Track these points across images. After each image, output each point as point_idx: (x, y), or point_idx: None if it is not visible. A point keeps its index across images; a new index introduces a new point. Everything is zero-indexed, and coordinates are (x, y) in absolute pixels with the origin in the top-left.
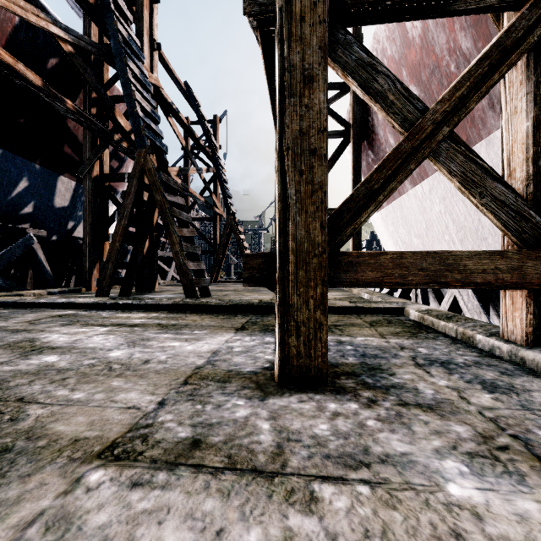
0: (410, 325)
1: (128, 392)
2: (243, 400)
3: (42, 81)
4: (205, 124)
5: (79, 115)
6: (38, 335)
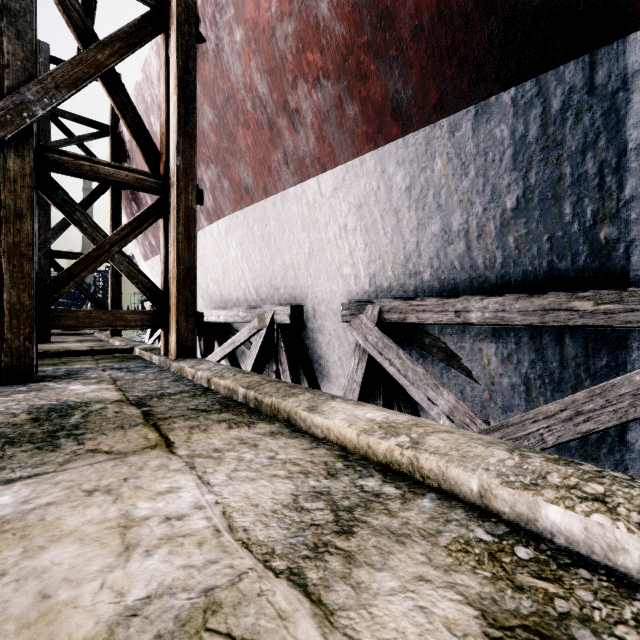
0: (129, 357)
1: None
2: None
3: None
4: None
5: None
6: None
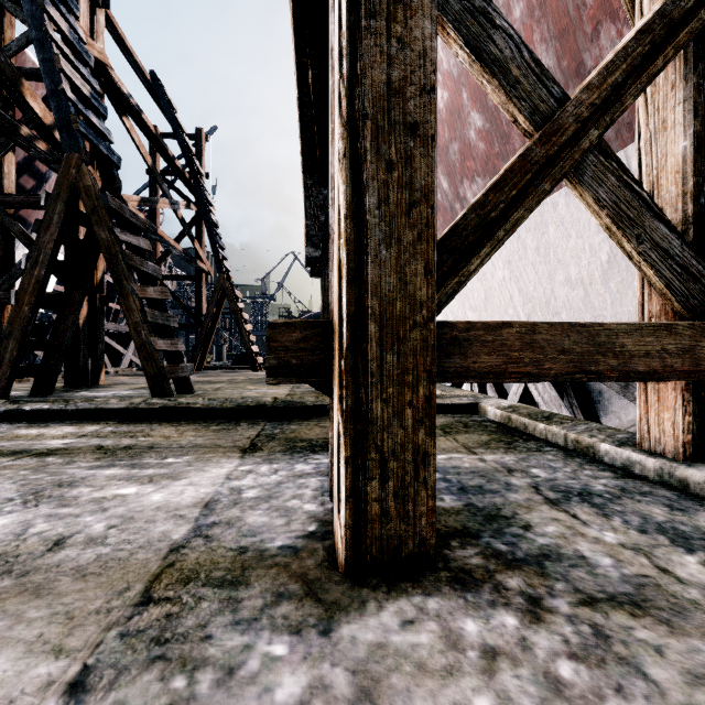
0: (495, 428)
1: None
2: (283, 639)
3: None
4: (184, 138)
5: None
6: None
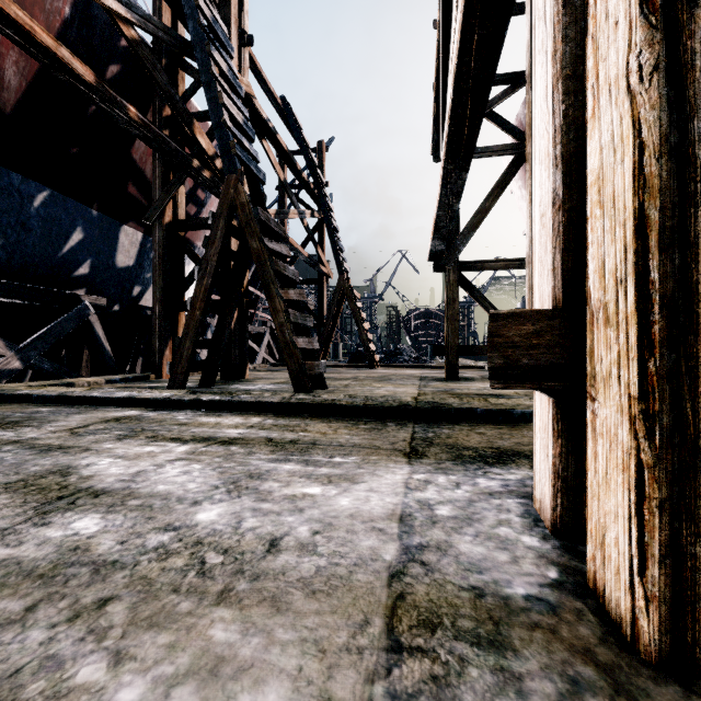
0: None
1: (259, 685)
2: None
3: (95, 76)
4: (309, 152)
5: (146, 129)
6: (78, 459)
